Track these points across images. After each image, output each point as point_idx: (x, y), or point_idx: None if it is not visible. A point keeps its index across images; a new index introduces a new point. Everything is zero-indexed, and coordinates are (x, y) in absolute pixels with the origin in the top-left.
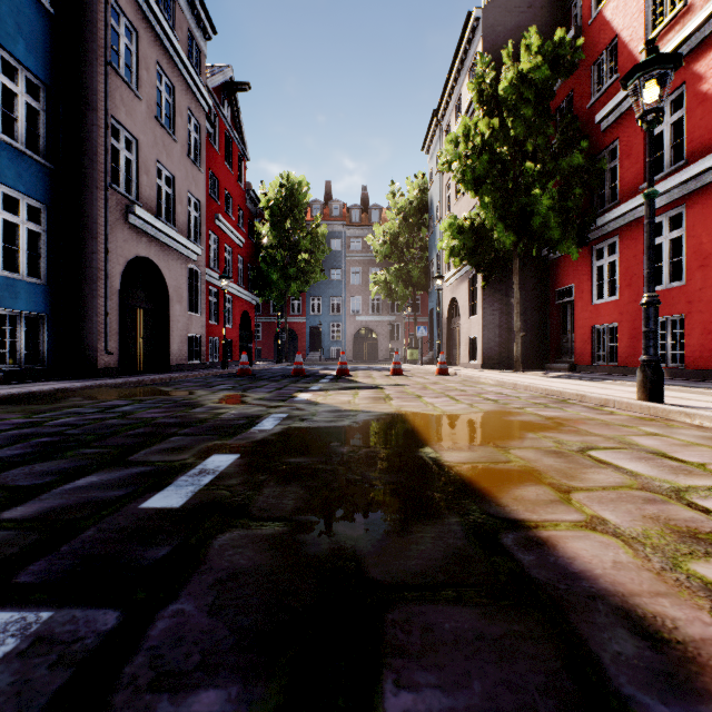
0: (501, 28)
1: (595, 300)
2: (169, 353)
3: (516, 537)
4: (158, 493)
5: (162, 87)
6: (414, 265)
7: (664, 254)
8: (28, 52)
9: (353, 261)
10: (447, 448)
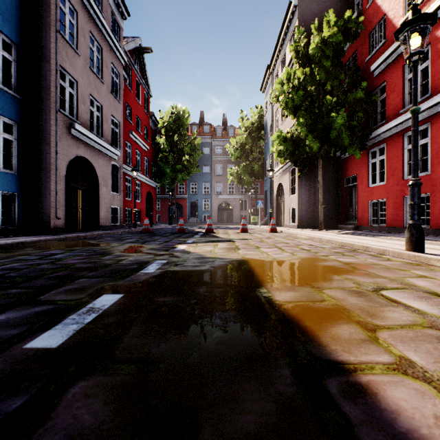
0: (310, 12)
1: (371, 185)
2: (99, 218)
3: (339, 383)
4: (46, 332)
5: (94, 48)
6: (255, 163)
7: None
8: (4, 23)
9: (217, 161)
10: (277, 289)
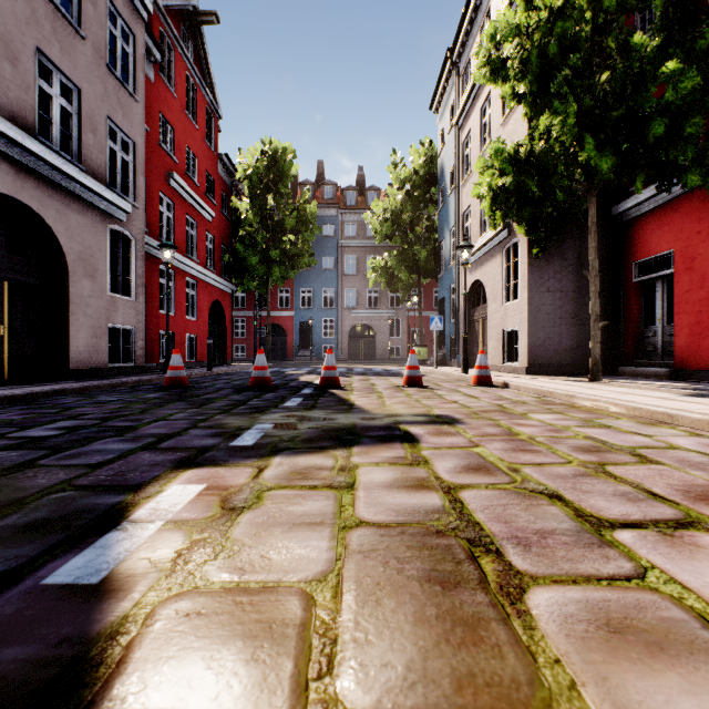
0: None
1: None
2: (68, 351)
3: None
4: None
5: None
6: (420, 246)
7: None
8: None
9: (348, 249)
10: None
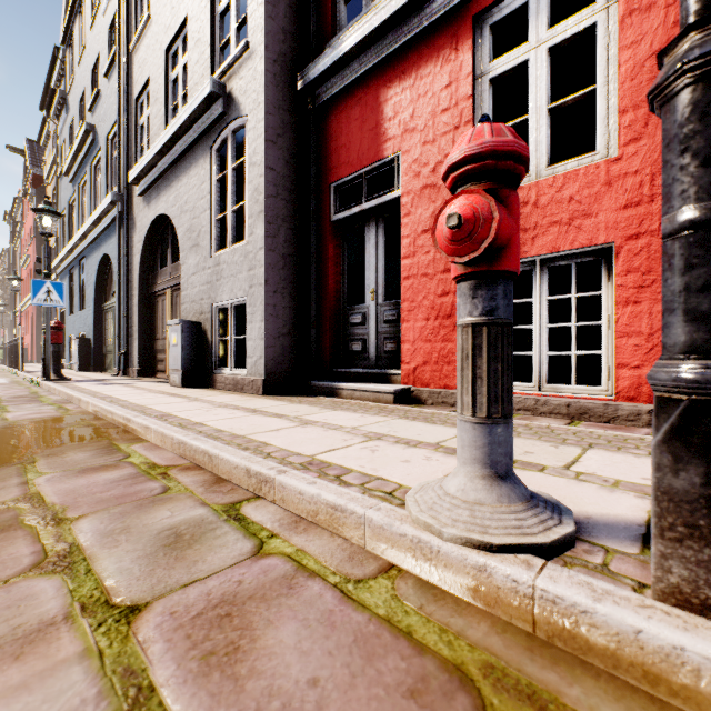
0: None
1: None
2: None
3: None
4: None
5: None
6: None
7: None
8: None
9: None
10: None
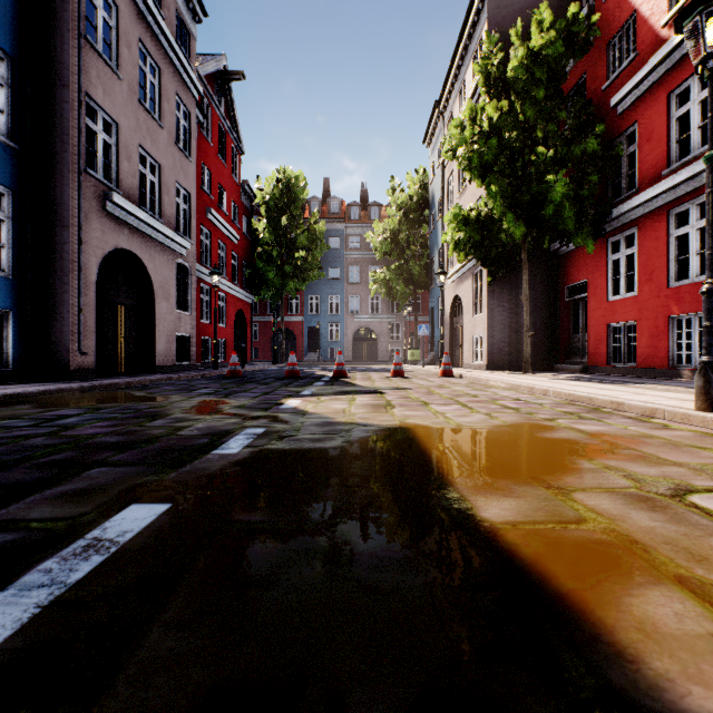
0: (507, 9)
1: (610, 297)
2: (154, 353)
3: None
4: None
5: (147, 68)
6: (415, 262)
7: (691, 245)
8: None
9: (352, 260)
10: (479, 491)
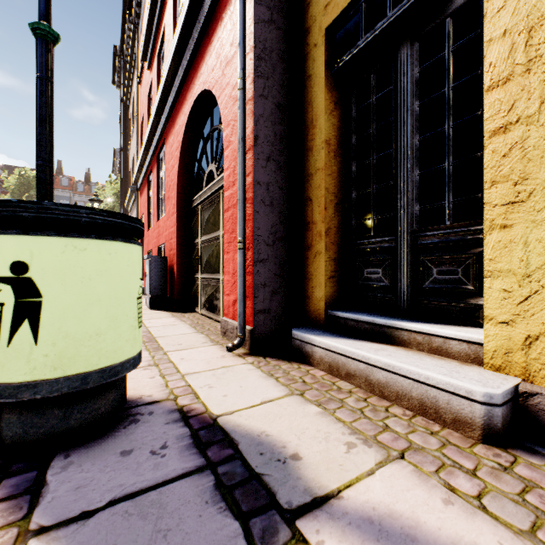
0: None
1: None
2: None
3: None
4: None
5: None
6: None
7: None
8: None
9: None
10: None
